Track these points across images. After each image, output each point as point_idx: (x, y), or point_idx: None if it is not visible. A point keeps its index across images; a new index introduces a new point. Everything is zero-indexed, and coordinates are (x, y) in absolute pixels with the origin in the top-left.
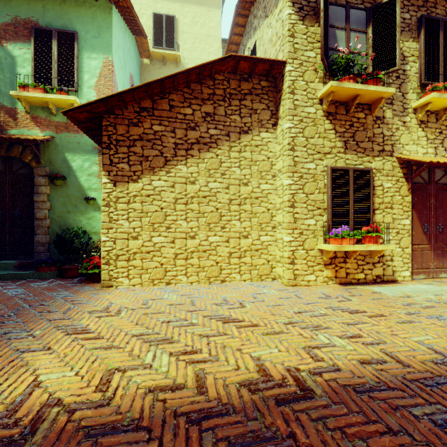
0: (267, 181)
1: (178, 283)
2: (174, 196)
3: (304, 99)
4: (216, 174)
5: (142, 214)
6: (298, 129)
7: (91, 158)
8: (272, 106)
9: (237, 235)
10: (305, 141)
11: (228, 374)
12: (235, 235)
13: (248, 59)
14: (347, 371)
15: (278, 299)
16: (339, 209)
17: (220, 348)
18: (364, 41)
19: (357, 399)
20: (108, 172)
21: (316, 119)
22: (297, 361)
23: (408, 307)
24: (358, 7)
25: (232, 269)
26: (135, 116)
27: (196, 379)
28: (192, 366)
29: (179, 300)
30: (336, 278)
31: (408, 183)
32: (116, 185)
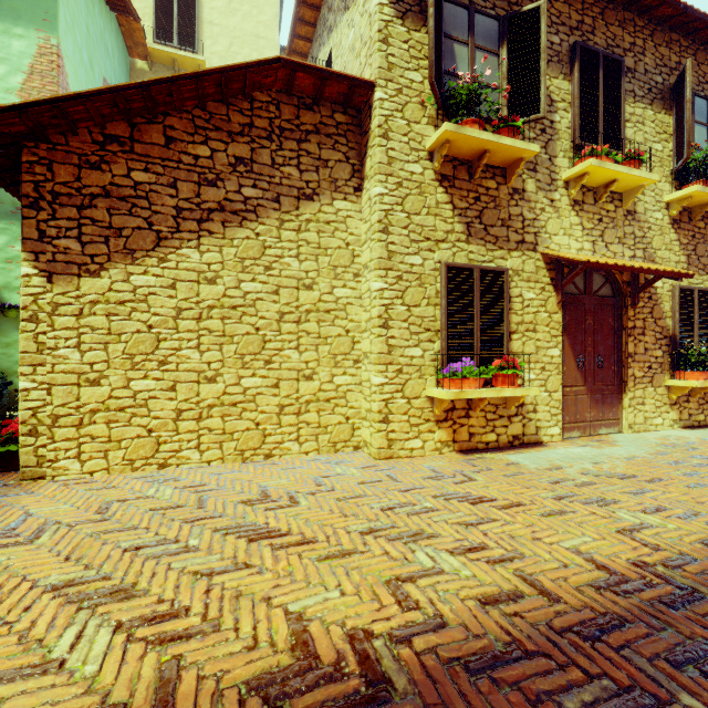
0: (346, 284)
1: (183, 463)
2: (176, 305)
3: (405, 149)
4: (256, 268)
5: (110, 336)
6: (395, 198)
7: (12, 228)
8: (354, 157)
9: (294, 375)
10: (406, 219)
11: (230, 663)
12: (289, 374)
13: (310, 69)
14: (457, 627)
15: (358, 485)
16: (458, 332)
17: (229, 599)
18: (496, 68)
19: (470, 689)
20: (35, 255)
21: (424, 183)
22: (371, 614)
23: (557, 487)
24: (487, 12)
25: (285, 434)
26: (93, 151)
27: (157, 686)
28: (158, 652)
29: (176, 499)
30: (455, 442)
31: (558, 293)
32: (54, 280)
